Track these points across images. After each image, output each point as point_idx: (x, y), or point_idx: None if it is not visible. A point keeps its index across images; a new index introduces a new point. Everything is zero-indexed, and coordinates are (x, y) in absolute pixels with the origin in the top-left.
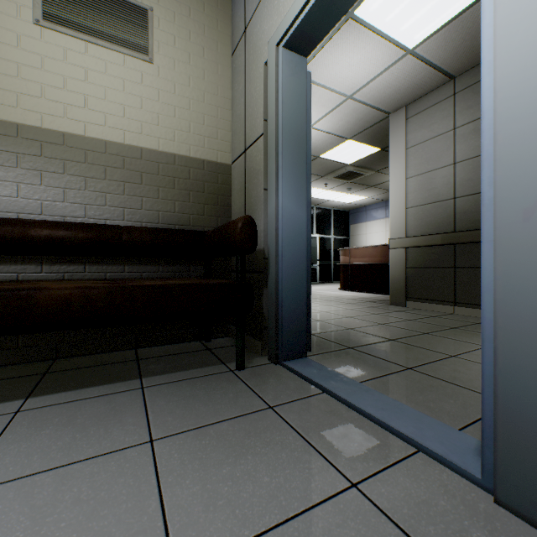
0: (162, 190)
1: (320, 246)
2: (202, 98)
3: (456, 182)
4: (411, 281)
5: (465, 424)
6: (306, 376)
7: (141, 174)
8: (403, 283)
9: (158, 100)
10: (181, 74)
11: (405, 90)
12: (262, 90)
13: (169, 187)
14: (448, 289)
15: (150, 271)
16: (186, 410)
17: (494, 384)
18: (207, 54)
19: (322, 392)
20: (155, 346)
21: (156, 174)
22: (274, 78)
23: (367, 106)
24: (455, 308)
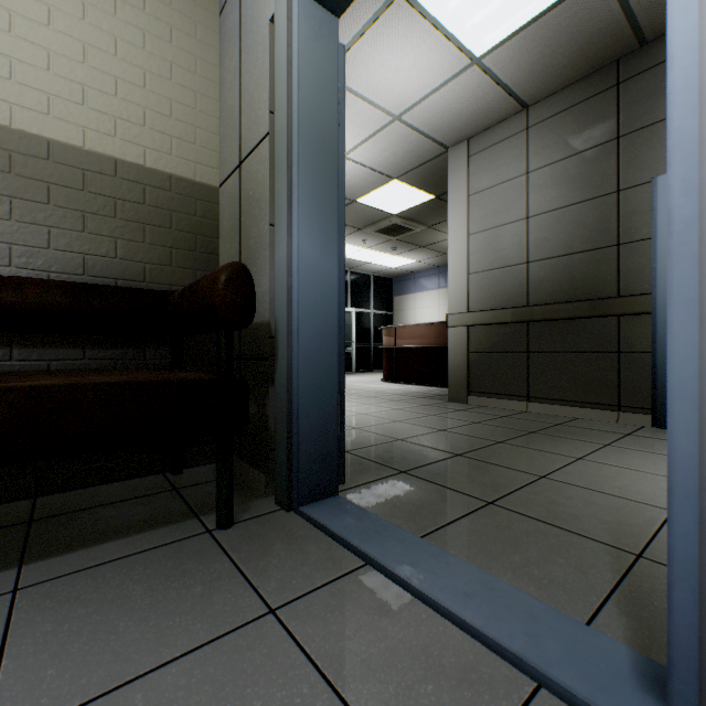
0: (91, 217)
1: (357, 323)
2: (168, 73)
3: (530, 242)
4: (475, 370)
5: (593, 607)
6: (338, 533)
7: (47, 187)
8: (464, 372)
9: (82, 61)
10: (129, 25)
11: (468, 116)
12: (266, 62)
13: (104, 214)
14: (520, 380)
15: (67, 358)
16: (95, 642)
17: (702, 582)
18: (177, 3)
19: (364, 563)
20: (77, 488)
21: (79, 188)
22: (286, 40)
23: (420, 133)
24: (528, 404)
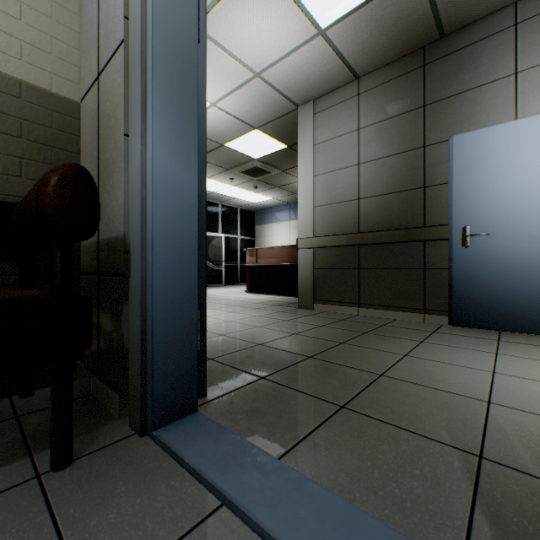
0: None
1: (226, 246)
2: None
3: (361, 183)
4: (319, 283)
5: (462, 535)
6: (192, 465)
7: None
8: (311, 285)
9: None
10: None
11: (314, 80)
12: None
13: None
14: (353, 291)
15: None
16: None
17: None
18: None
19: (220, 504)
20: None
21: None
22: None
23: (276, 91)
24: (359, 309)
